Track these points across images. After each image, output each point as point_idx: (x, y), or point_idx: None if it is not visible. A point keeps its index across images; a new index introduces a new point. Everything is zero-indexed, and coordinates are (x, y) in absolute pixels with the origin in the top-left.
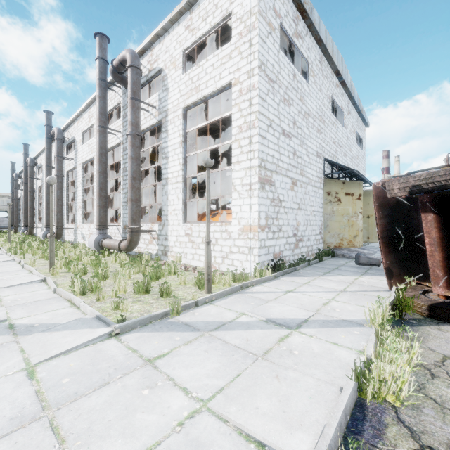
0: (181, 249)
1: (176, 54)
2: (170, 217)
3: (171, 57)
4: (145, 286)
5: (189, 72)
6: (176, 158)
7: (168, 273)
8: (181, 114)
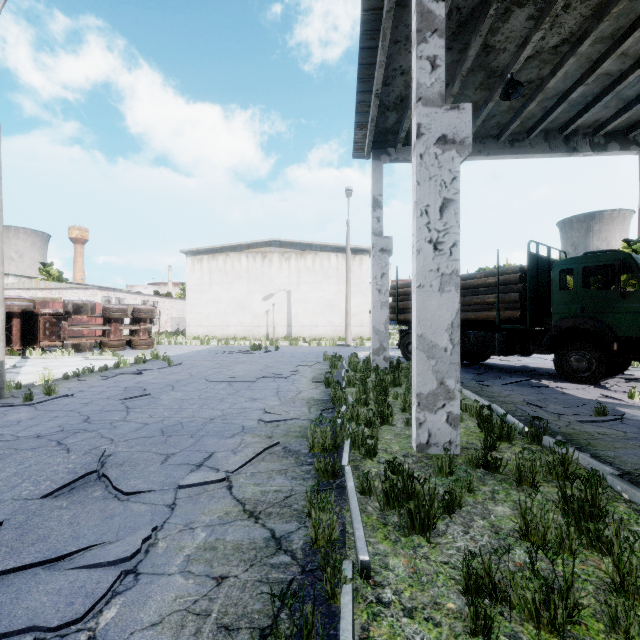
0: None
1: None
2: None
3: None
4: None
5: None
6: None
7: None
8: None
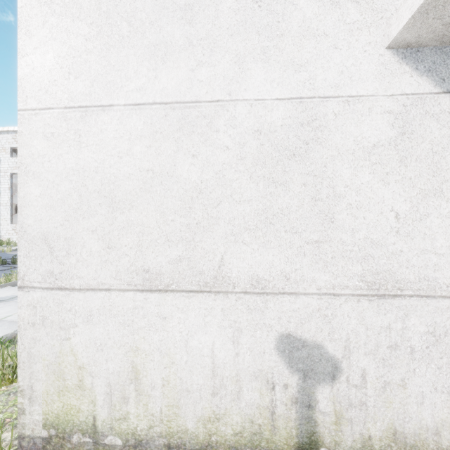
0: (9, 236)
1: (6, 146)
2: (2, 222)
3: (2, 146)
4: (0, 243)
5: (15, 159)
6: (6, 194)
7: (6, 243)
8: (10, 175)
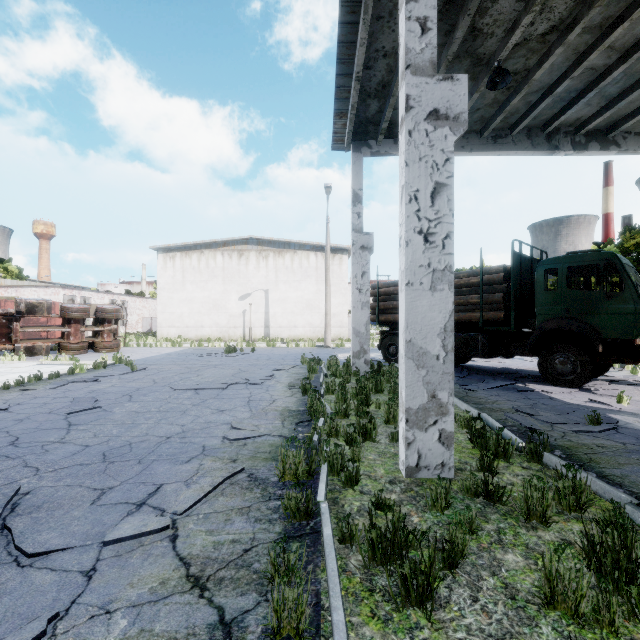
0: None
1: None
2: None
3: None
4: None
5: None
6: None
7: None
8: None
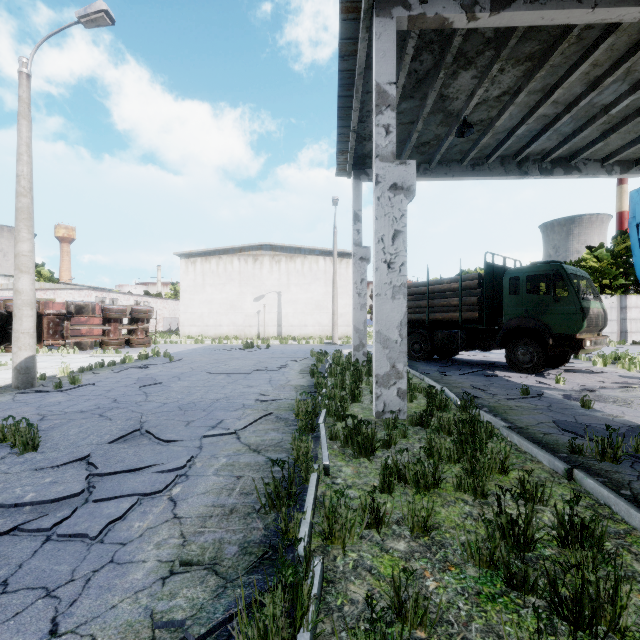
0: None
1: None
2: None
3: None
4: None
5: None
6: None
7: None
8: None
